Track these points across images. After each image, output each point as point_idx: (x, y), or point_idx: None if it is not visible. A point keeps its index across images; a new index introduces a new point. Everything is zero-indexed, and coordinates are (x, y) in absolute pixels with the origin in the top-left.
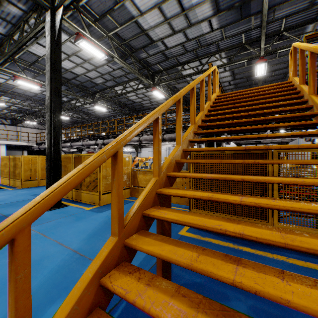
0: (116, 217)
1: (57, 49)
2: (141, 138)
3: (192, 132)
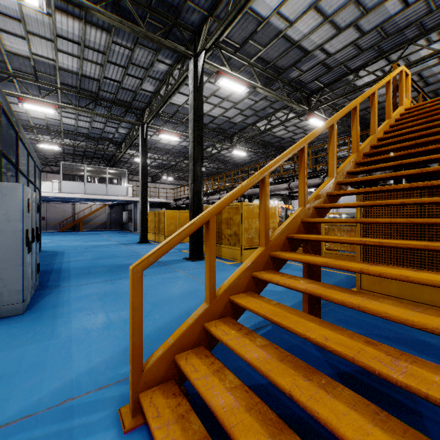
0: (263, 231)
1: (199, 95)
2: (292, 185)
3: (352, 162)
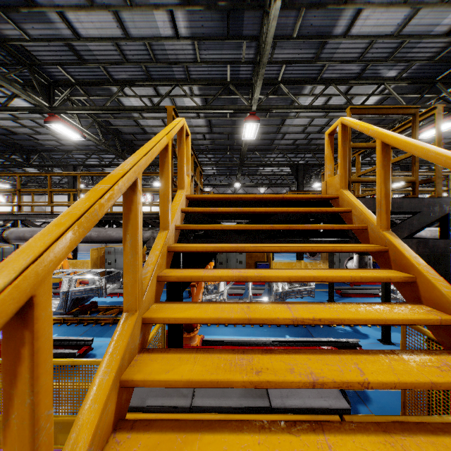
0: None
1: None
2: (9, 234)
3: None
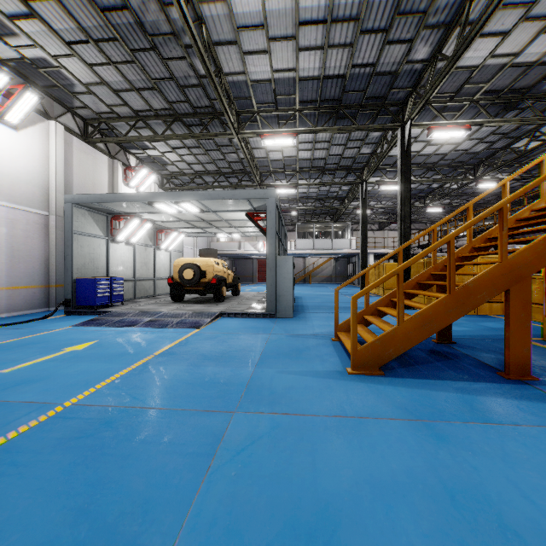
0: None
1: (406, 159)
2: None
3: (496, 229)
